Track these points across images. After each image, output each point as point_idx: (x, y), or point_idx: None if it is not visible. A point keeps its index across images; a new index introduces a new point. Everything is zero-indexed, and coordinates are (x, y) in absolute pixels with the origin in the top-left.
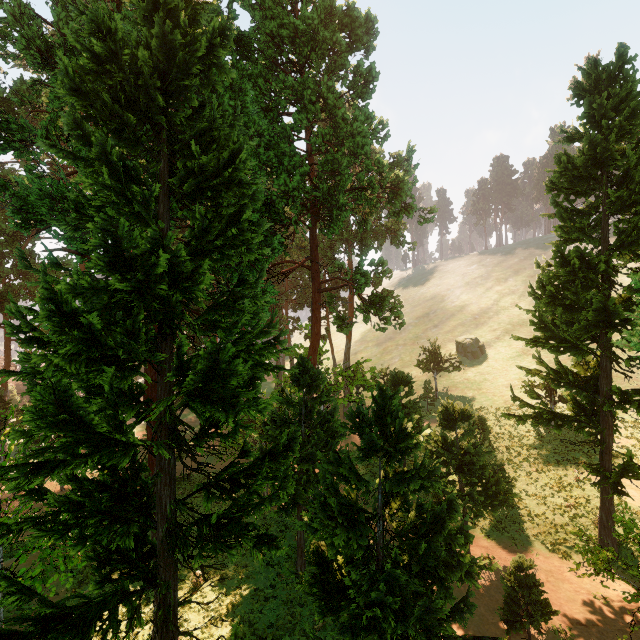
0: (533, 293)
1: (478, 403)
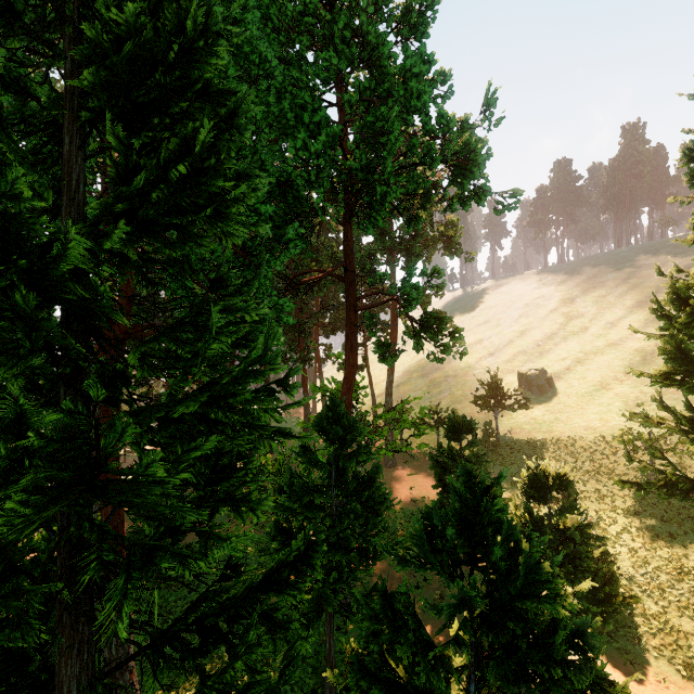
0: (661, 309)
1: (551, 450)
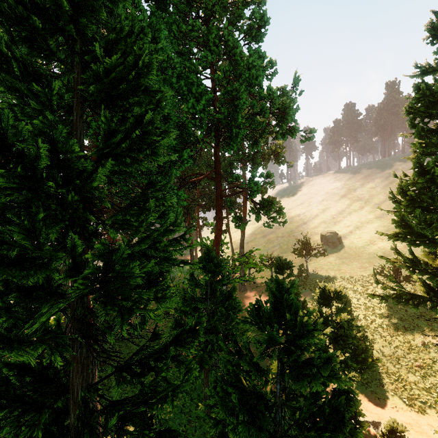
0: (394, 197)
1: (339, 280)
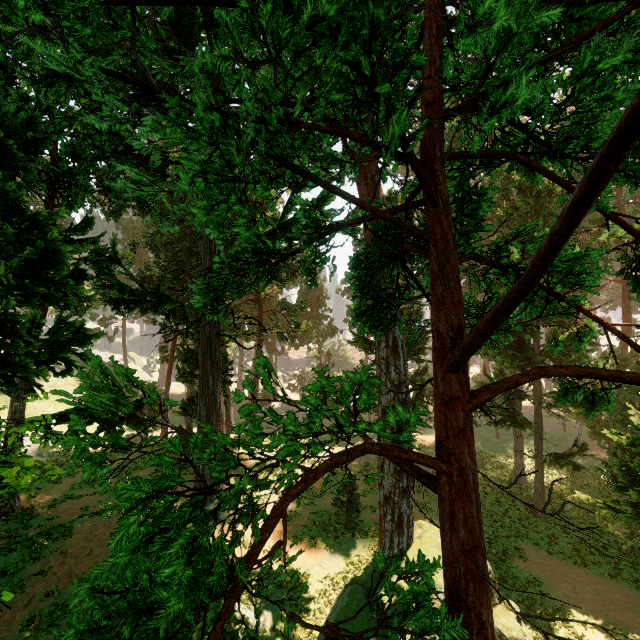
0: None
1: None
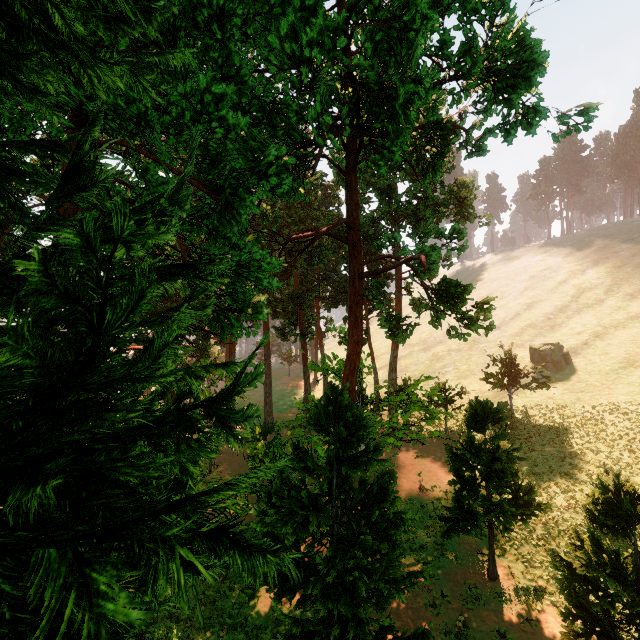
0: None
1: (577, 435)
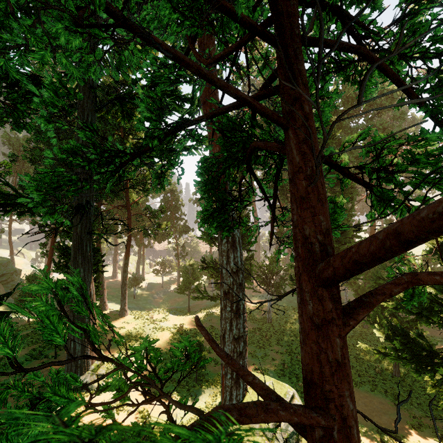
0: None
1: None
